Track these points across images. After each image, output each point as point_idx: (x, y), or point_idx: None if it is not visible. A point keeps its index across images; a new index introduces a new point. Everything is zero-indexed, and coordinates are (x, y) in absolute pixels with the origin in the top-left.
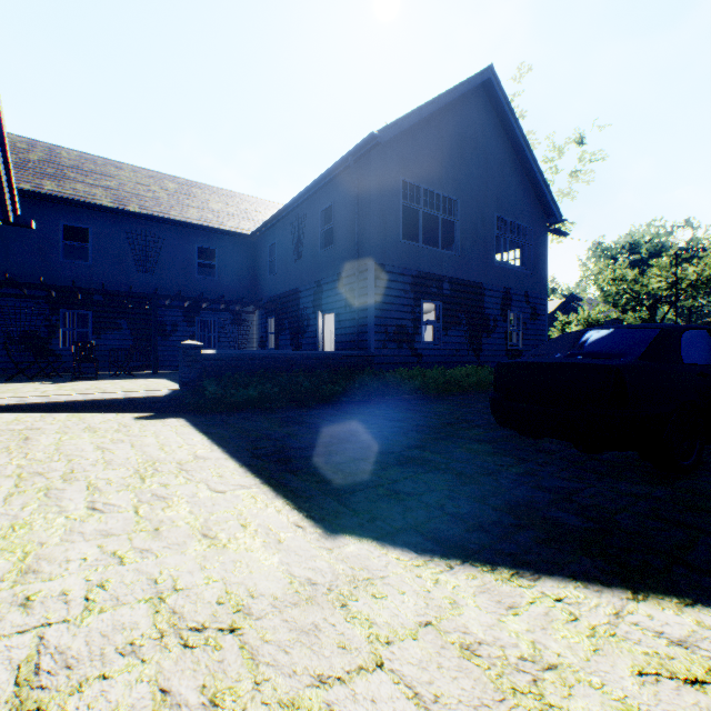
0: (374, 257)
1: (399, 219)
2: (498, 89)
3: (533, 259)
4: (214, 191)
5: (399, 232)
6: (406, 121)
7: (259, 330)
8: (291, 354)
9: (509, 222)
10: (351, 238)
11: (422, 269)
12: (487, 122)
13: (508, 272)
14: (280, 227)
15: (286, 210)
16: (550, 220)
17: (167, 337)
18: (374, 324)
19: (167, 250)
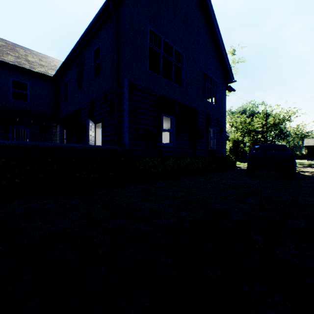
0: (128, 76)
1: (147, 54)
2: None
3: (220, 100)
4: (34, 53)
5: (147, 64)
6: None
7: (59, 137)
8: (48, 146)
9: (209, 77)
10: (112, 65)
11: (162, 93)
12: (199, 14)
13: (209, 105)
14: (70, 69)
15: (72, 55)
16: (228, 81)
17: None
18: (128, 127)
19: None
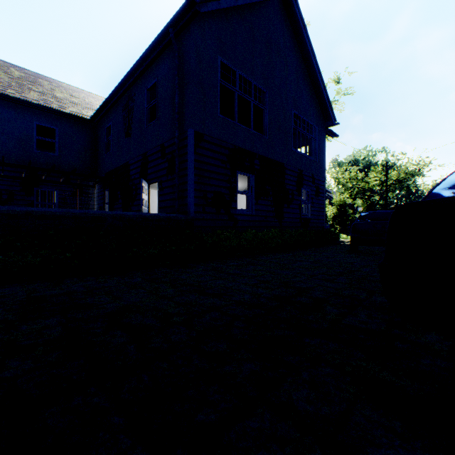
0: (194, 125)
1: (217, 95)
2: (296, 7)
3: (317, 150)
4: (62, 85)
5: (217, 107)
6: (223, 1)
7: (98, 201)
8: (98, 214)
9: (302, 119)
10: (172, 109)
11: (237, 144)
12: (287, 35)
13: (301, 158)
14: (114, 110)
15: (117, 92)
16: (328, 123)
17: (2, 204)
18: (194, 189)
19: (2, 124)
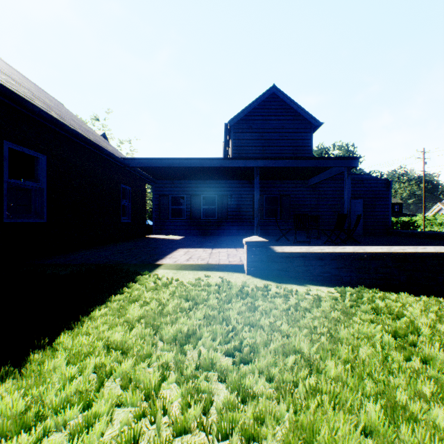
0: None
1: None
2: (107, 139)
3: None
4: None
5: None
6: None
7: None
8: None
9: None
10: None
11: None
12: None
13: None
14: None
15: None
16: None
17: None
18: None
19: None
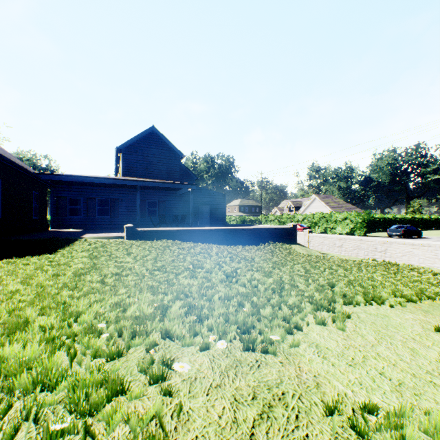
0: None
1: None
2: None
3: None
4: None
5: None
6: None
7: None
8: None
9: None
10: None
11: None
12: None
13: None
14: None
15: None
16: None
17: None
18: None
19: None
